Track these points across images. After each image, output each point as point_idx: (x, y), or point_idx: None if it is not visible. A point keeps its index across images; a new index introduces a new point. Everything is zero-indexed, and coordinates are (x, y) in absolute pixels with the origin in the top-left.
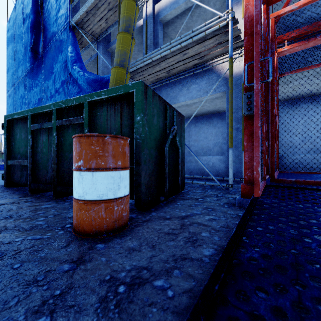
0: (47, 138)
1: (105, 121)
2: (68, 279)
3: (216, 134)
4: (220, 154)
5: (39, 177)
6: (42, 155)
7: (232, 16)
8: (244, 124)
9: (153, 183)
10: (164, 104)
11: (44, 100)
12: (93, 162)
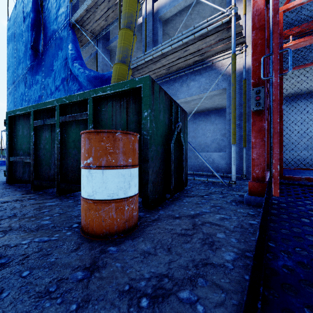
0: (50, 134)
1: (110, 117)
2: (84, 290)
3: (214, 131)
4: (218, 150)
5: (42, 174)
6: (45, 151)
7: (235, 12)
8: (252, 120)
9: (159, 180)
10: (169, 99)
11: (44, 97)
12: (103, 160)
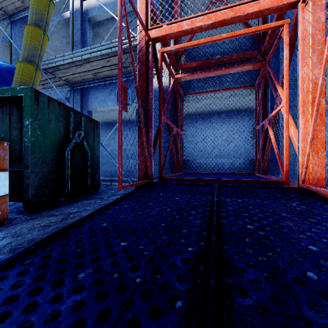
0: None
1: None
2: None
3: None
4: None
5: None
6: None
7: None
8: (138, 133)
9: (49, 185)
10: (67, 109)
11: None
12: None
